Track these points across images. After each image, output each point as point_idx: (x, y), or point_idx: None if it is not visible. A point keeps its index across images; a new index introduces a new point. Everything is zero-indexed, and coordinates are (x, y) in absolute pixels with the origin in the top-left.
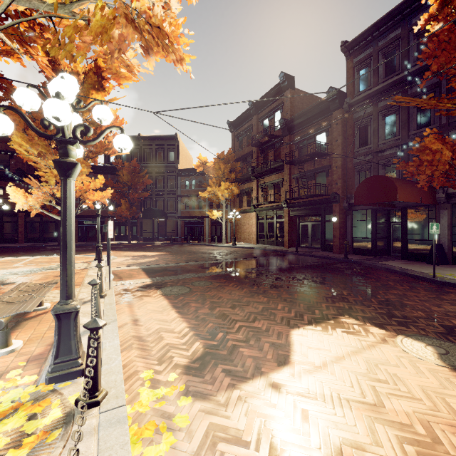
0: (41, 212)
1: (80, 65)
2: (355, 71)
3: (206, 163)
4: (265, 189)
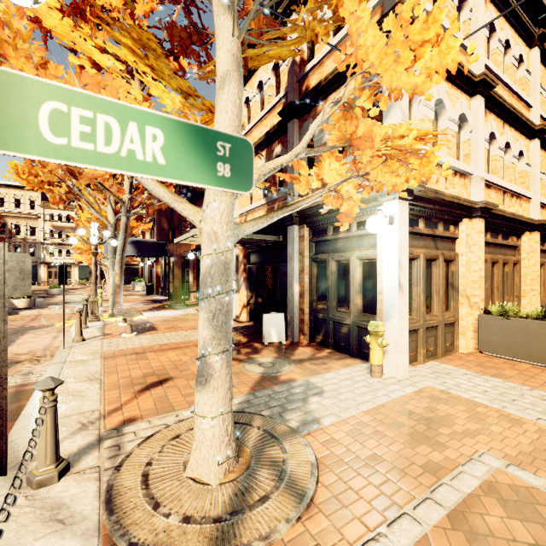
0: None
1: None
2: None
3: None
4: None
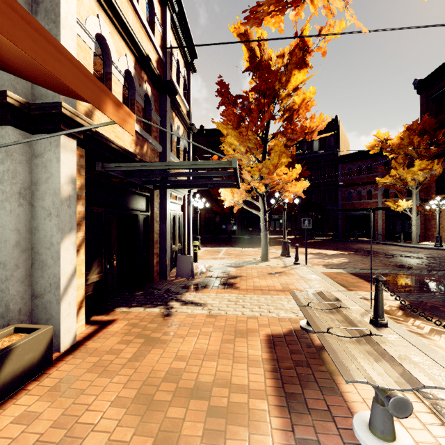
0: (217, 209)
1: (272, 54)
2: None
3: (386, 140)
4: None
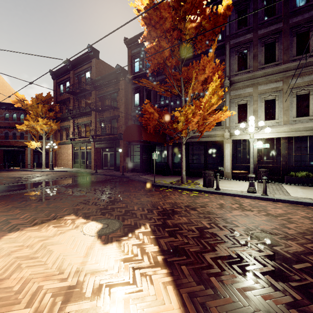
0: None
1: None
2: (132, 59)
3: (25, 100)
4: (79, 127)
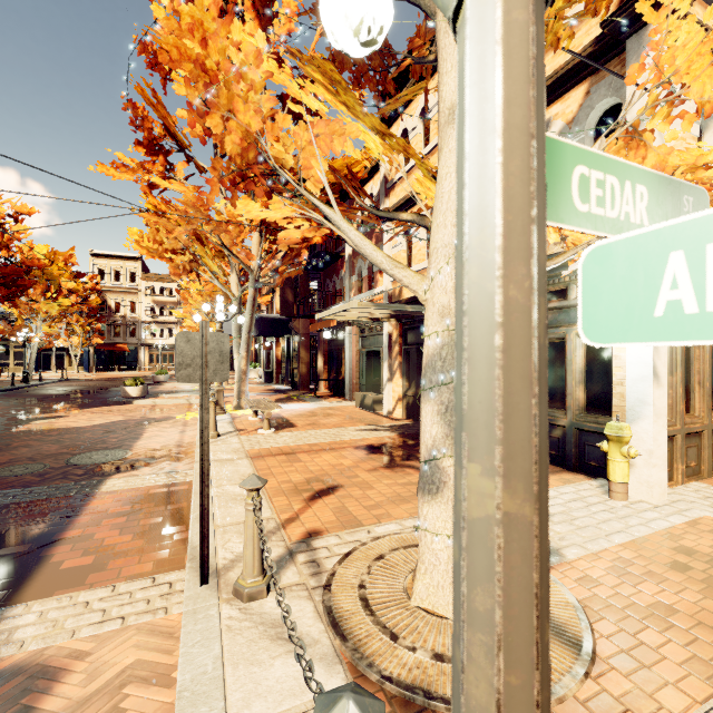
0: None
1: None
2: None
3: None
4: None
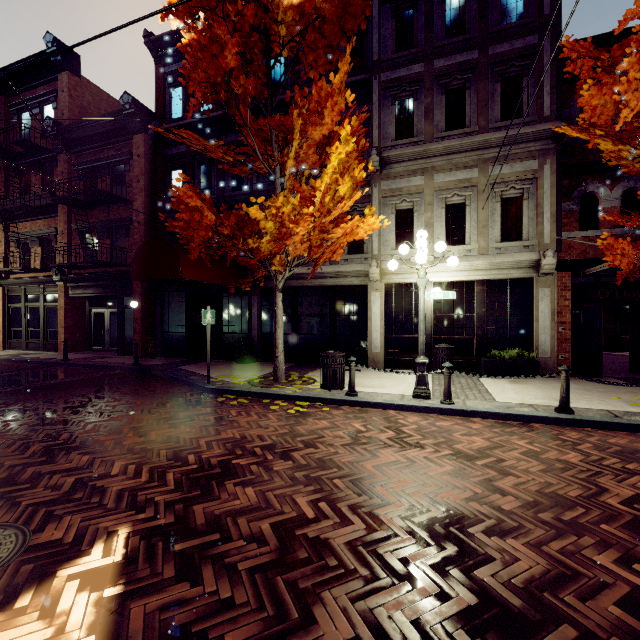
0: None
1: None
2: (167, 86)
3: None
4: (25, 245)
